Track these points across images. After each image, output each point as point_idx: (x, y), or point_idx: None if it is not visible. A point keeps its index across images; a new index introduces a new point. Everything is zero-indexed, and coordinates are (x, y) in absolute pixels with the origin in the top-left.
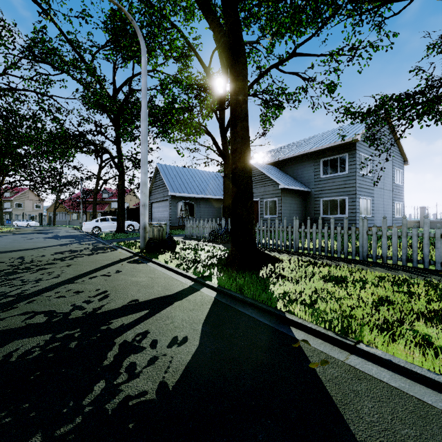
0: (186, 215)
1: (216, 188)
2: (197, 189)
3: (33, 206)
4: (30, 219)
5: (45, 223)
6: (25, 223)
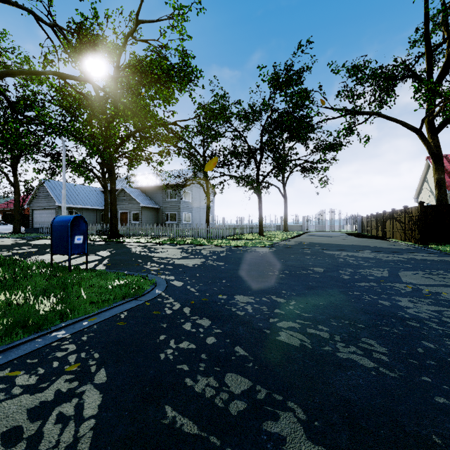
0: None
1: (96, 200)
2: (80, 201)
3: None
4: None
5: None
6: None
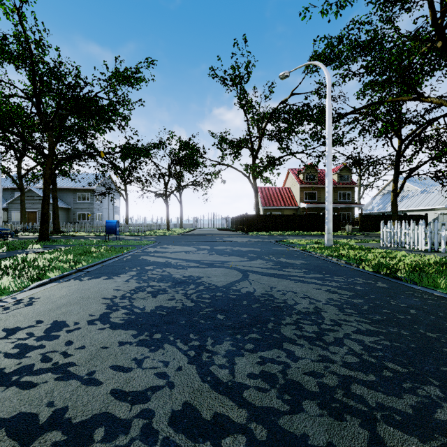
0: None
1: None
2: None
3: None
4: None
5: None
6: None
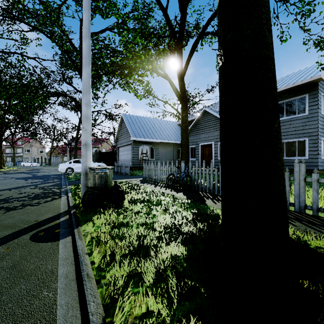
0: (147, 158)
1: (172, 134)
2: (156, 135)
3: (38, 151)
4: (34, 160)
5: (44, 164)
6: (29, 164)
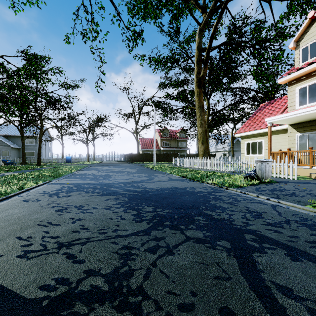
0: None
1: None
2: None
3: None
4: None
5: None
6: None
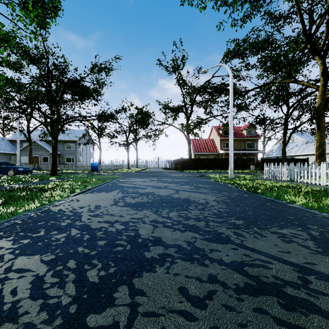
0: None
1: (7, 147)
2: None
3: None
4: None
5: None
6: None
